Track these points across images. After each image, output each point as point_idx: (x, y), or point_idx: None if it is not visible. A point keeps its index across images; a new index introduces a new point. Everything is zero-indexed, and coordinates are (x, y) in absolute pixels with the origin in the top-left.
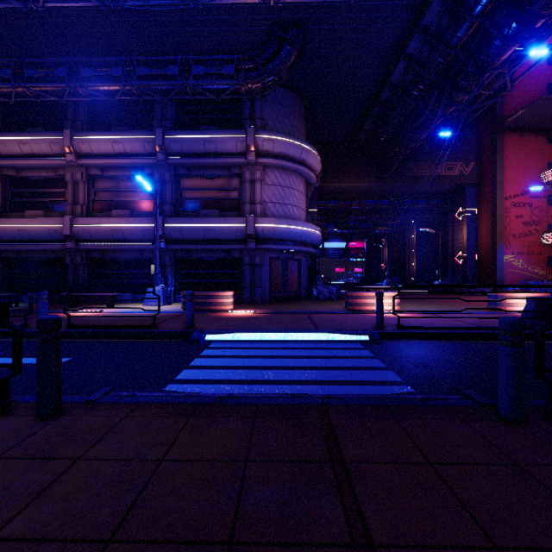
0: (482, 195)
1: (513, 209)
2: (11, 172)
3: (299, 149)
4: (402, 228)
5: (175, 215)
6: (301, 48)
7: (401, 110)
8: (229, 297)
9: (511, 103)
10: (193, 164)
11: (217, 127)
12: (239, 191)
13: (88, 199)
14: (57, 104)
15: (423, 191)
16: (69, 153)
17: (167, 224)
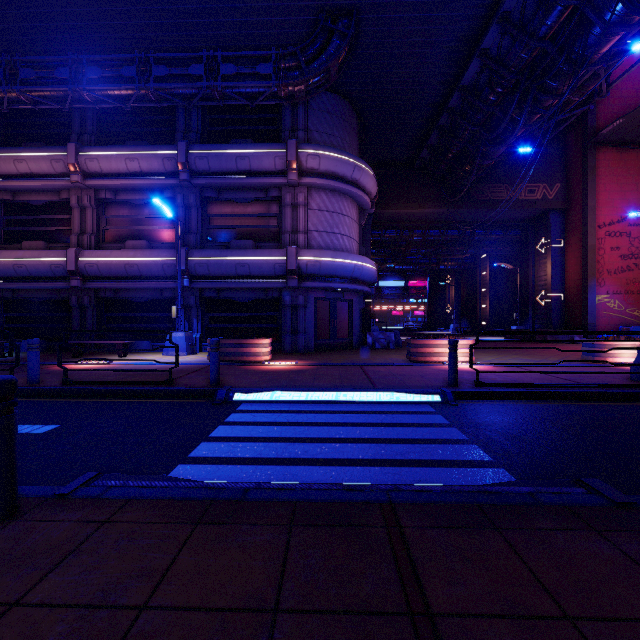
0: (570, 223)
1: (608, 239)
2: (6, 196)
3: (351, 167)
4: (472, 263)
5: (201, 246)
6: (353, 42)
7: (474, 120)
8: (266, 345)
9: (606, 112)
10: (223, 185)
11: (252, 140)
12: (278, 217)
13: (97, 228)
14: (60, 114)
15: (498, 219)
16: (74, 173)
17: (192, 257)
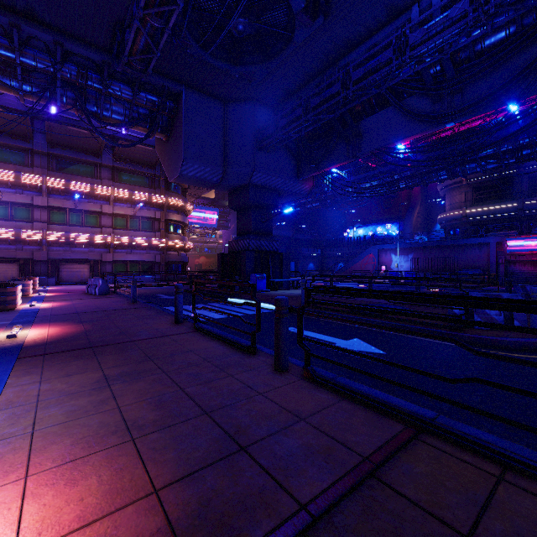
0: None
1: None
2: None
3: None
4: None
5: None
6: None
7: None
8: None
9: None
10: None
11: None
12: None
13: None
14: None
15: None
16: None
17: None
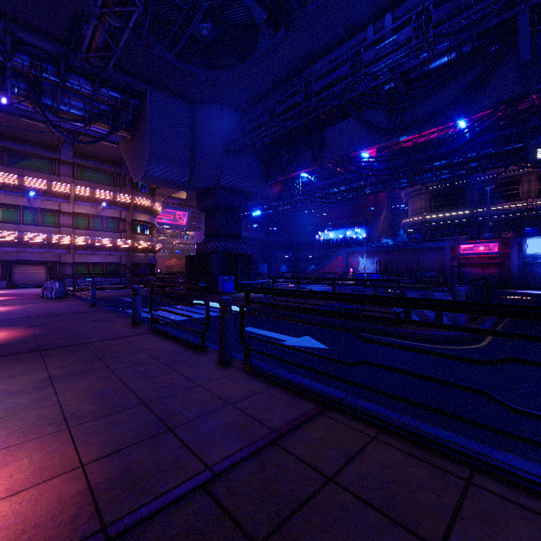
0: None
1: None
2: None
3: None
4: None
5: None
6: None
7: None
8: None
9: None
10: None
11: None
12: None
13: None
14: None
15: None
16: None
17: None
